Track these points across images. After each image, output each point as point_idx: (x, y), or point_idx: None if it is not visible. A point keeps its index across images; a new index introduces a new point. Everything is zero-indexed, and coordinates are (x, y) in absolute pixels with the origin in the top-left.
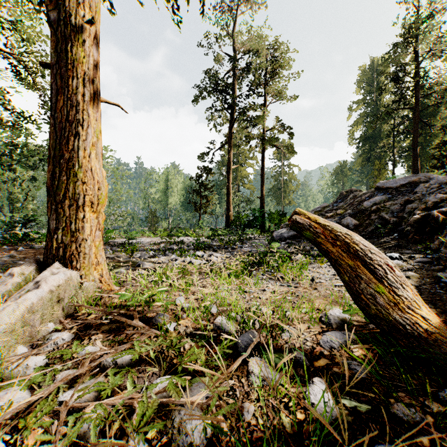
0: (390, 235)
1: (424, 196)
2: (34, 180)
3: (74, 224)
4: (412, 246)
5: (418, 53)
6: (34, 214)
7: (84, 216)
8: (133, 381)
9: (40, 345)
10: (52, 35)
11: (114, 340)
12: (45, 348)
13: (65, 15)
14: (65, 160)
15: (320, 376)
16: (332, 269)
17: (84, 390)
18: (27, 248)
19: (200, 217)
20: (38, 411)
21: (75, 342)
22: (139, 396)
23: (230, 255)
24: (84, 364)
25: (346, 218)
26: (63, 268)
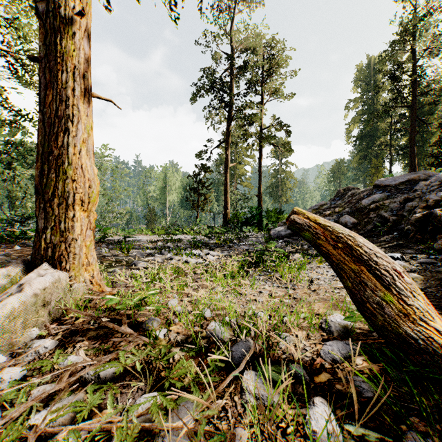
0: (390, 234)
1: (425, 194)
2: (33, 178)
3: (63, 223)
4: (413, 245)
5: (415, 51)
6: (33, 211)
7: (74, 215)
8: (113, 401)
9: (21, 354)
10: (40, 28)
11: (99, 348)
12: (25, 357)
13: (54, 7)
14: (54, 157)
15: (321, 394)
16: (331, 270)
17: (58, 412)
18: (23, 247)
19: (197, 215)
20: (4, 437)
21: (56, 351)
22: (119, 419)
23: (227, 253)
24: (62, 378)
25: (344, 216)
26: (52, 269)
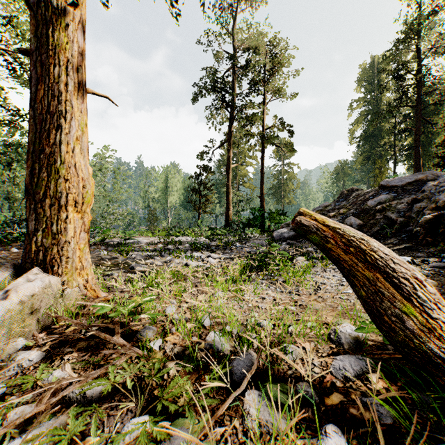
0: (398, 236)
1: (434, 195)
2: None
3: (55, 225)
4: (423, 248)
5: (420, 50)
6: None
7: (66, 217)
8: (97, 428)
9: (3, 367)
10: (31, 19)
11: (88, 361)
12: (7, 371)
13: None
14: (45, 155)
15: (333, 419)
16: (338, 274)
17: (34, 441)
18: (21, 249)
19: (199, 216)
20: None
21: (41, 365)
22: None
23: (229, 256)
24: (43, 399)
25: (349, 217)
26: (44, 273)
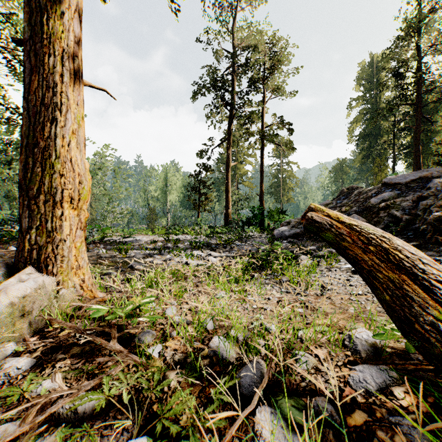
0: (403, 234)
1: (440, 192)
2: None
3: (50, 222)
4: (433, 246)
5: (420, 48)
6: None
7: (62, 214)
8: None
9: None
10: (25, 7)
11: (82, 370)
12: None
13: None
14: (40, 149)
15: None
16: (344, 273)
17: None
18: None
19: (198, 215)
20: None
21: (29, 375)
22: None
23: (229, 254)
24: (27, 417)
25: (352, 215)
26: (38, 273)
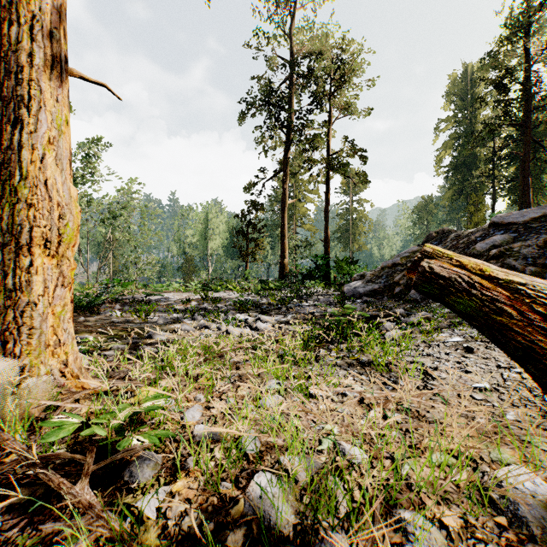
0: None
1: None
2: None
3: (12, 277)
4: None
5: (530, 52)
6: None
7: (31, 264)
8: None
9: None
10: None
11: None
12: None
13: None
14: None
15: None
16: (452, 351)
17: None
18: None
19: (246, 266)
20: None
21: None
22: None
23: (285, 319)
24: None
25: None
26: None
